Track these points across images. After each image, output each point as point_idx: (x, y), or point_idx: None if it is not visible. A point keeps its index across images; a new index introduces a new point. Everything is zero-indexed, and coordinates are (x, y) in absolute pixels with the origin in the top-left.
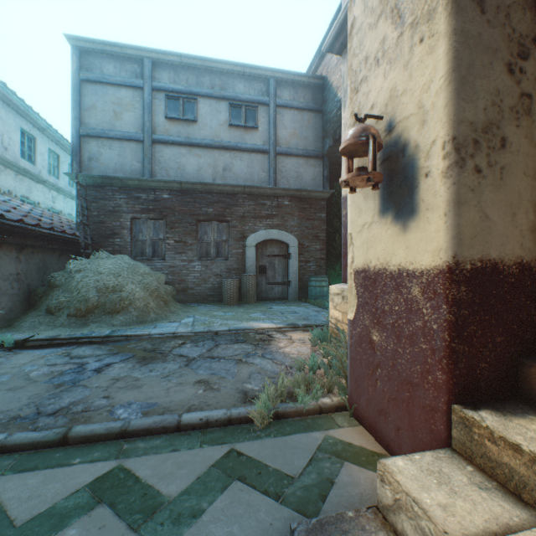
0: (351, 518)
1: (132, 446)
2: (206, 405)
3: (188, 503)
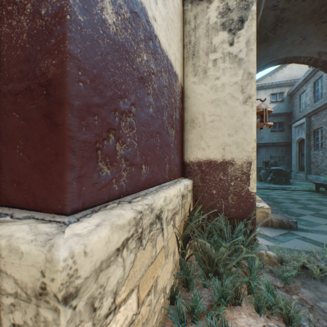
0: (279, 219)
1: None
2: None
3: None
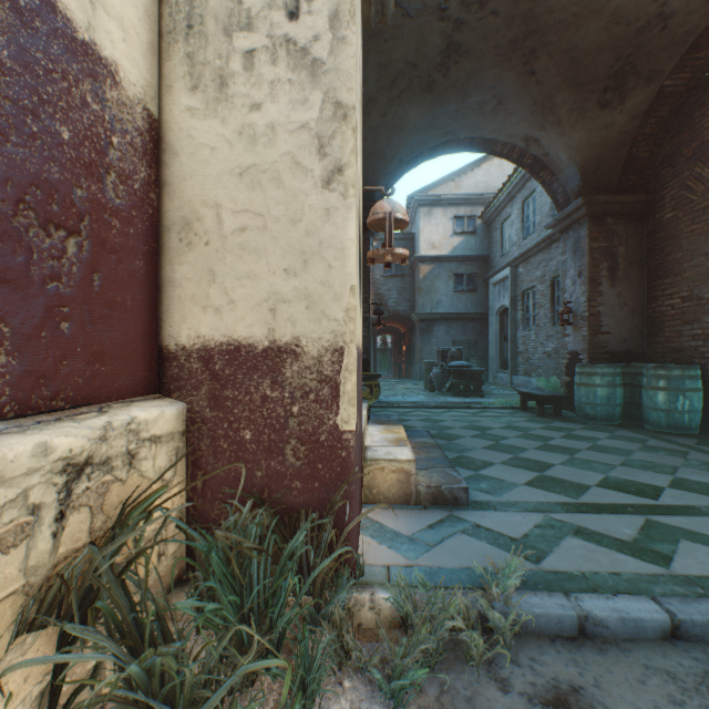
0: (434, 483)
1: (687, 587)
2: (680, 698)
3: (550, 531)
